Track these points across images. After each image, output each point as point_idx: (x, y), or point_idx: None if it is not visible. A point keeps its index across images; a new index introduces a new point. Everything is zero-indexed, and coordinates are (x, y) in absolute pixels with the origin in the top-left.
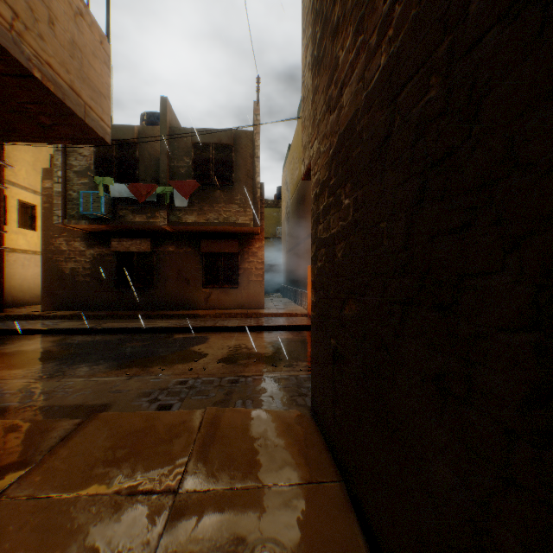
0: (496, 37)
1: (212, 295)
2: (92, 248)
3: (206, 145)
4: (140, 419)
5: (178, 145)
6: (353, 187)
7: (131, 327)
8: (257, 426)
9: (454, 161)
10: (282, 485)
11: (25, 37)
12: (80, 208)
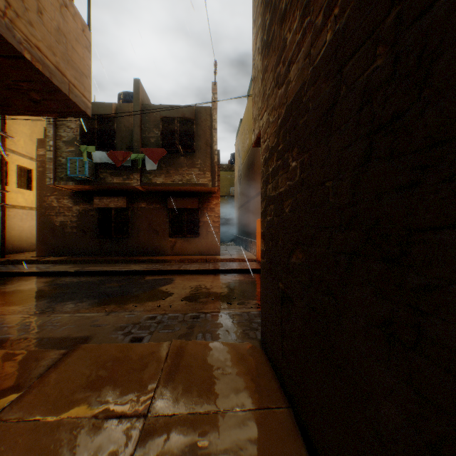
0: (448, 2)
1: (177, 243)
2: (78, 204)
3: (172, 119)
4: (116, 350)
5: (149, 119)
6: (300, 151)
7: (110, 270)
8: (215, 357)
9: (401, 123)
10: (237, 410)
11: (16, 23)
12: (68, 172)
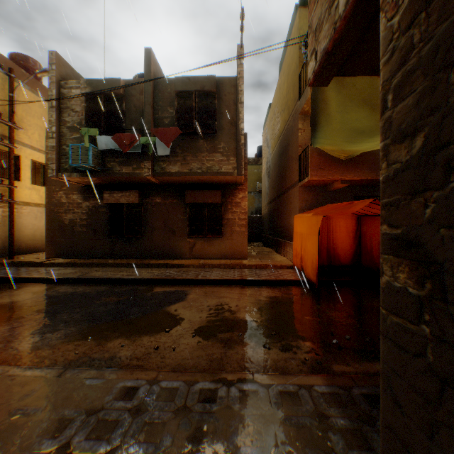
0: None
1: (197, 244)
2: (88, 200)
3: (189, 94)
4: None
5: (162, 96)
6: None
7: (114, 277)
8: None
9: None
10: None
11: None
12: (70, 161)
